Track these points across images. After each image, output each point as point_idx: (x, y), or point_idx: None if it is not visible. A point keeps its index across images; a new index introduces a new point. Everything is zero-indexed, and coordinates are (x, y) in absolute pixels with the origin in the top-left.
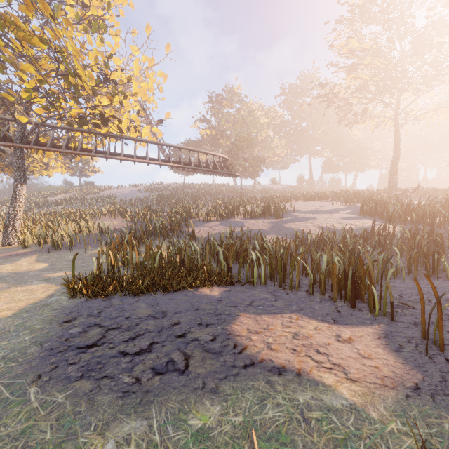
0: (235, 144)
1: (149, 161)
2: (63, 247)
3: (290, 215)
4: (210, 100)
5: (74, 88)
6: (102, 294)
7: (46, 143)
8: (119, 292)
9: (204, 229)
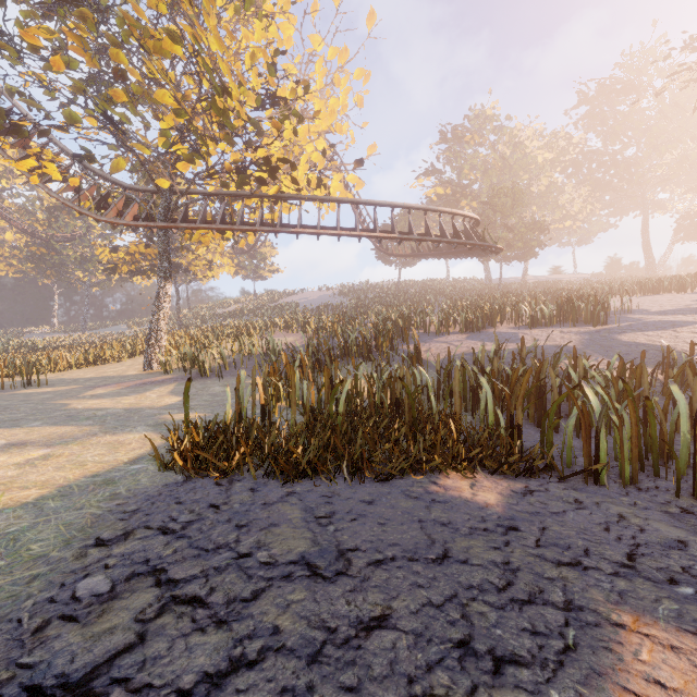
0: (489, 202)
1: (340, 231)
2: (213, 373)
3: (622, 318)
4: (443, 138)
5: (224, 116)
6: (219, 468)
7: (197, 220)
8: (251, 467)
9: (437, 347)
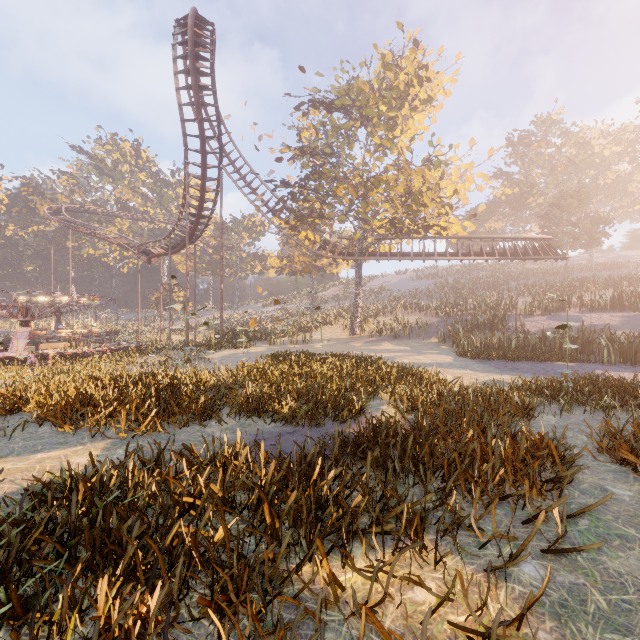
0: (556, 204)
1: (463, 257)
2: (398, 337)
3: None
4: (510, 144)
5: (414, 212)
6: (489, 359)
7: (375, 253)
8: (501, 358)
9: (530, 324)
